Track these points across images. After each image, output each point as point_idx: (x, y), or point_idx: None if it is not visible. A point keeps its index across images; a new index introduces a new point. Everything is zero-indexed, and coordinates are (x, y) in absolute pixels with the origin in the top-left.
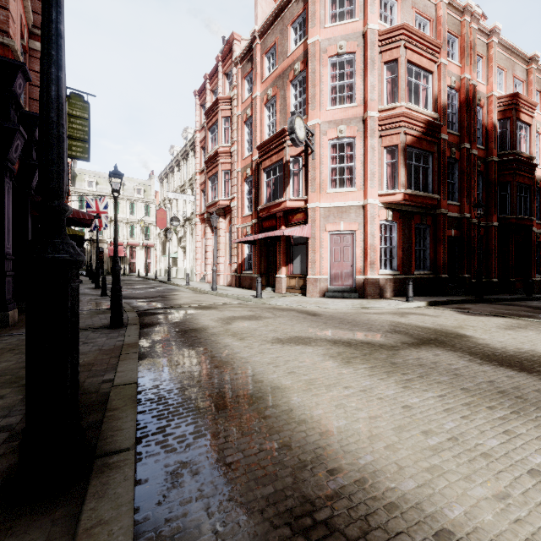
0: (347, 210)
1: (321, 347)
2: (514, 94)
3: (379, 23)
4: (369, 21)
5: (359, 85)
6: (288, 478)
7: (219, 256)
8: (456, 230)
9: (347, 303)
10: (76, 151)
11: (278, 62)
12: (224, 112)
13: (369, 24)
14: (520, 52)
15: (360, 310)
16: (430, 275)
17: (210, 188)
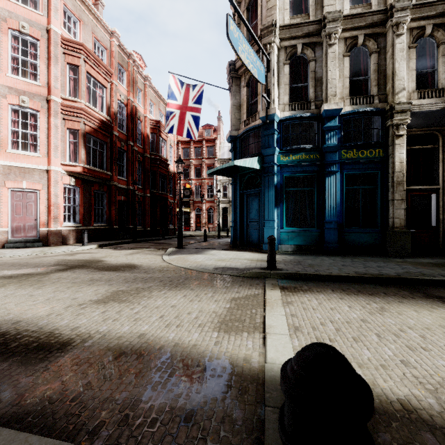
0: (31, 171)
1: None
2: (158, 121)
3: (63, 29)
4: (53, 23)
5: (43, 70)
6: None
7: None
8: (125, 196)
9: (28, 251)
10: None
11: None
12: None
13: (53, 26)
14: (162, 97)
15: (39, 255)
16: (106, 226)
17: None
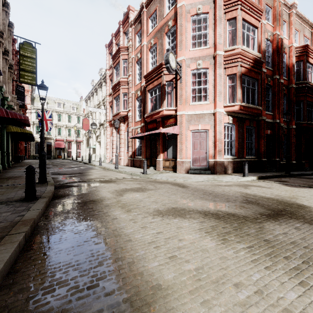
0: (203, 116)
1: (195, 219)
2: (305, 45)
3: None
4: None
5: (211, 34)
6: None
7: (120, 147)
8: (271, 130)
9: (204, 177)
10: (27, 79)
11: (158, 22)
12: (123, 56)
13: None
14: (307, 21)
15: (214, 183)
16: (255, 158)
17: (115, 105)
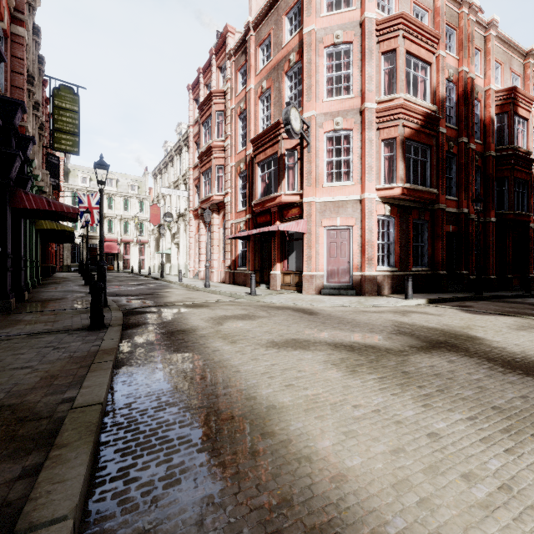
0: (344, 204)
1: (321, 351)
2: (512, 88)
3: (376, 12)
4: (367, 10)
5: (356, 76)
6: None
7: (212, 252)
8: (454, 225)
9: (345, 300)
10: (66, 145)
11: (273, 54)
12: (218, 106)
13: (367, 13)
14: (517, 46)
15: (358, 308)
16: (428, 271)
17: (204, 184)
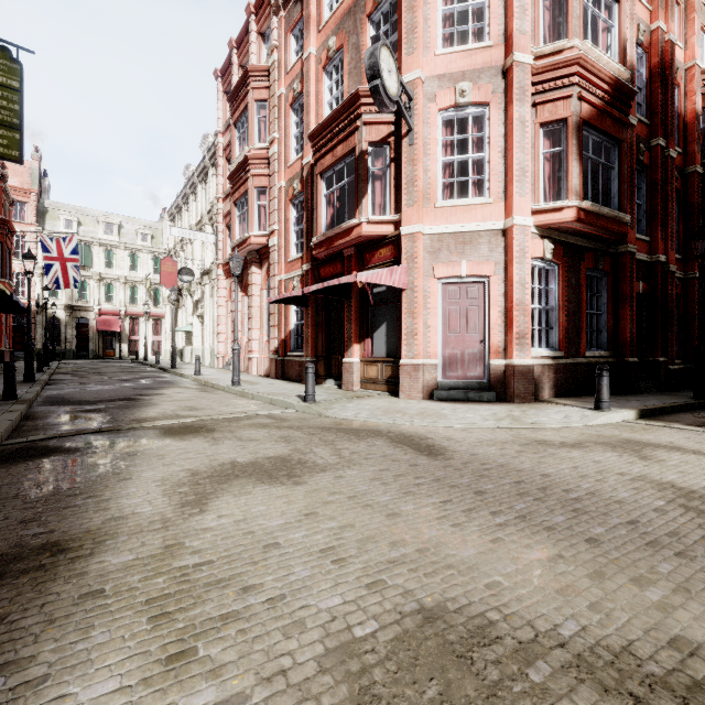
0: (474, 238)
1: None
2: None
3: None
4: None
5: (496, 8)
6: None
7: (251, 328)
8: (645, 283)
9: (484, 413)
10: None
11: None
12: (258, 93)
13: None
14: None
15: (522, 433)
16: (609, 358)
17: (238, 220)
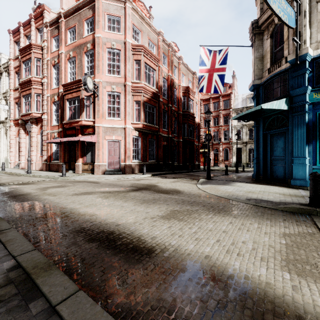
0: (116, 129)
1: (97, 194)
2: (187, 86)
3: (132, 39)
4: (127, 37)
5: (122, 67)
6: (77, 226)
7: (32, 150)
8: (166, 142)
9: (116, 176)
10: None
11: (77, 38)
12: (36, 54)
13: (127, 39)
14: (190, 69)
15: (121, 179)
16: (155, 162)
17: (24, 103)
